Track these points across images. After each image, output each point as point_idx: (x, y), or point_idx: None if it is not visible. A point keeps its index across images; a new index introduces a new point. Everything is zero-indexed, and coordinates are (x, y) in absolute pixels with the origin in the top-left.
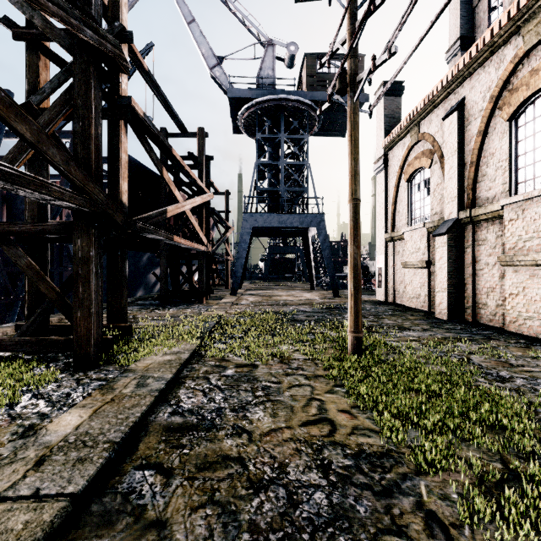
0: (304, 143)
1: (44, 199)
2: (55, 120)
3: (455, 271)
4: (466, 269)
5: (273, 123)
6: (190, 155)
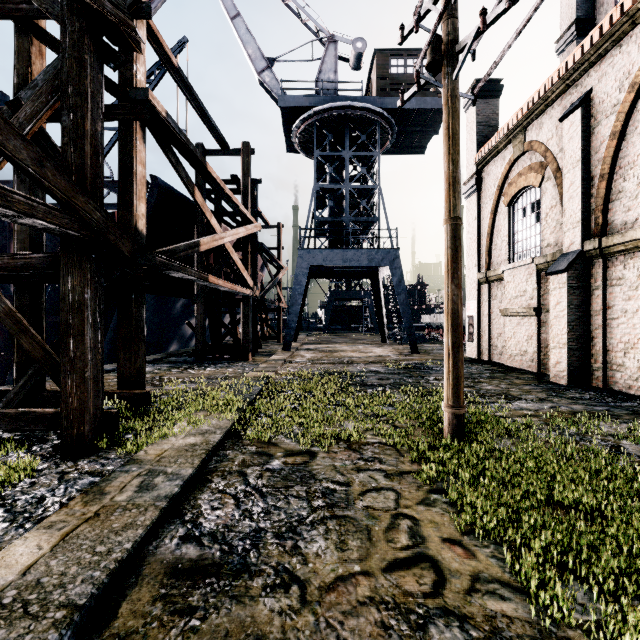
0: (374, 162)
1: (4, 214)
2: (39, 114)
3: (578, 321)
4: (593, 317)
5: (335, 138)
6: (233, 178)
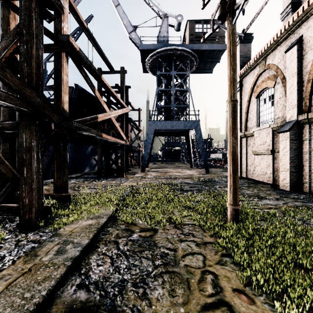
0: (187, 77)
1: None
2: (9, 46)
3: (295, 157)
4: (303, 155)
5: (167, 65)
6: (116, 85)
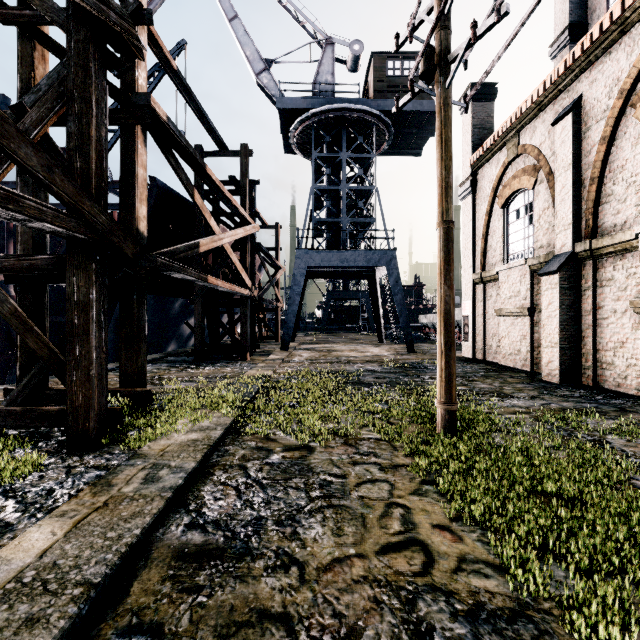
0: (371, 163)
1: (15, 218)
2: (45, 119)
3: (569, 321)
4: (584, 317)
5: (333, 140)
6: (232, 179)
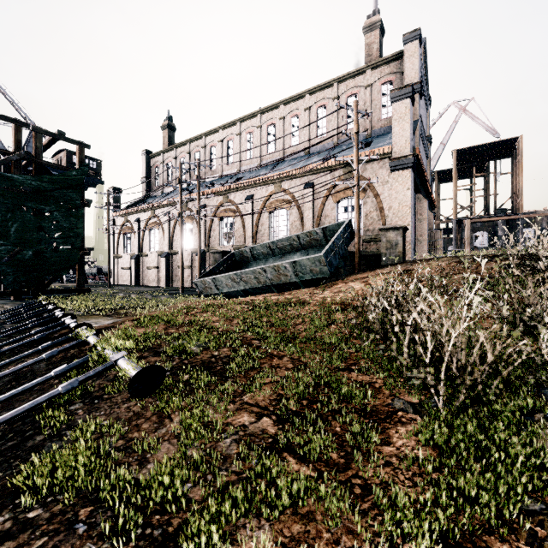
0: None
1: None
2: None
3: (137, 270)
4: (141, 270)
5: None
6: None
